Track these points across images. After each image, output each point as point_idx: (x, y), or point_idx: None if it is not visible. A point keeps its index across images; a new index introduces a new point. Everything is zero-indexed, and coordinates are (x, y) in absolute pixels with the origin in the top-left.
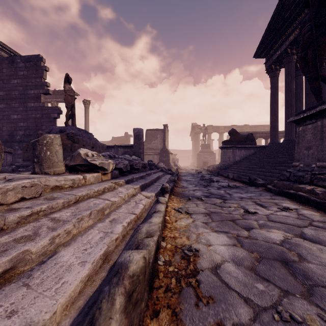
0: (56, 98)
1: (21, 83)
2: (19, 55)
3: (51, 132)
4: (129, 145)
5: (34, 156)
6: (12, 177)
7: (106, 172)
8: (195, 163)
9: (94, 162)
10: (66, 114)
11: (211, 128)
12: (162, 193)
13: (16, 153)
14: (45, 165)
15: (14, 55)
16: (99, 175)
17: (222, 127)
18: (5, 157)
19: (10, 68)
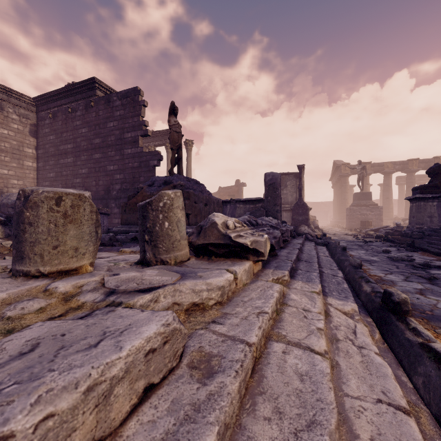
0: (154, 141)
1: (118, 126)
2: (115, 92)
3: (154, 184)
4: (252, 199)
5: (145, 230)
6: (114, 280)
7: (261, 259)
8: (340, 222)
9: (242, 240)
10: (171, 159)
11: (368, 167)
12: (396, 316)
13: (112, 212)
14: (161, 247)
15: (110, 93)
16: (250, 266)
17: (390, 164)
18: (101, 220)
19: (106, 109)
